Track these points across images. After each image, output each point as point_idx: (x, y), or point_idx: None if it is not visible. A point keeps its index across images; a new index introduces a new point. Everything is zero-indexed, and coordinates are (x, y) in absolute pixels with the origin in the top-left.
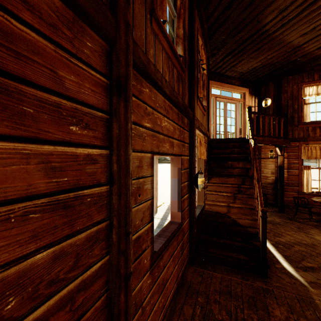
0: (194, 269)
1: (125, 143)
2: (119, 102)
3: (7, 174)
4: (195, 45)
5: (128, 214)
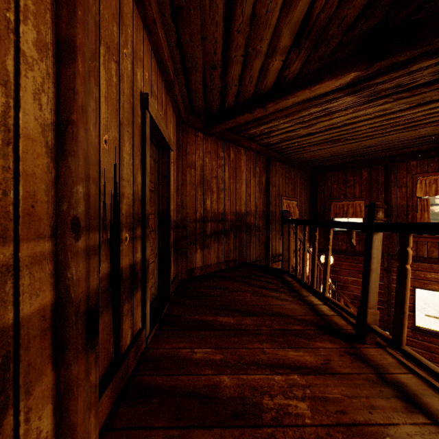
0: None
1: (386, 282)
2: (384, 272)
3: None
4: None
5: (388, 300)
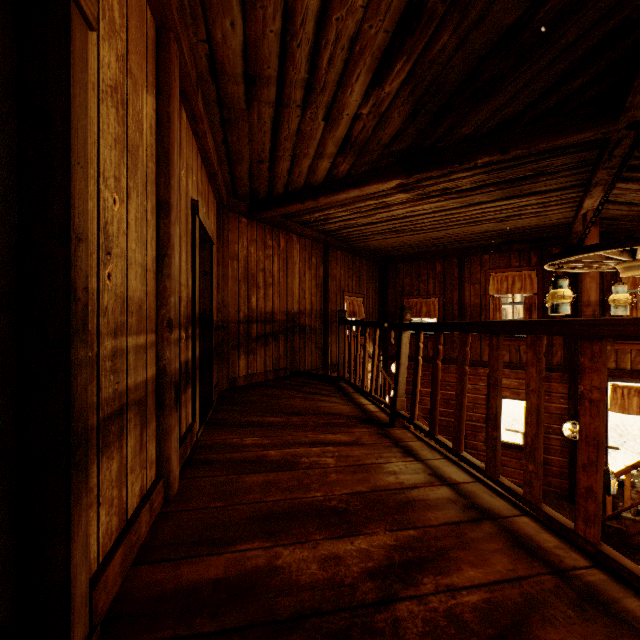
0: (564, 503)
1: None
2: None
3: None
4: (607, 285)
5: None
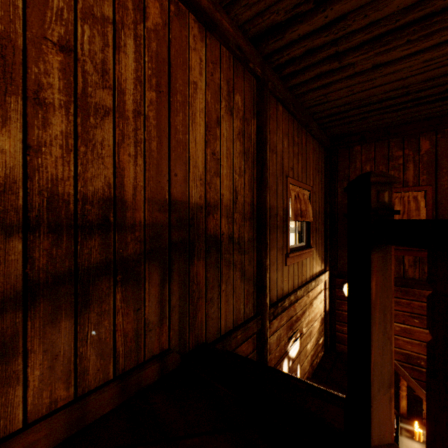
0: None
1: None
2: None
3: (421, 335)
4: None
5: None
